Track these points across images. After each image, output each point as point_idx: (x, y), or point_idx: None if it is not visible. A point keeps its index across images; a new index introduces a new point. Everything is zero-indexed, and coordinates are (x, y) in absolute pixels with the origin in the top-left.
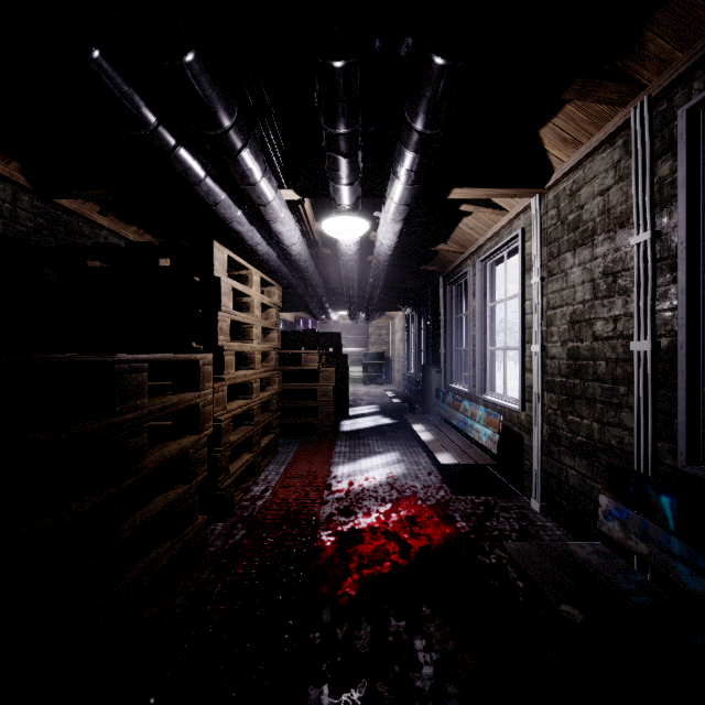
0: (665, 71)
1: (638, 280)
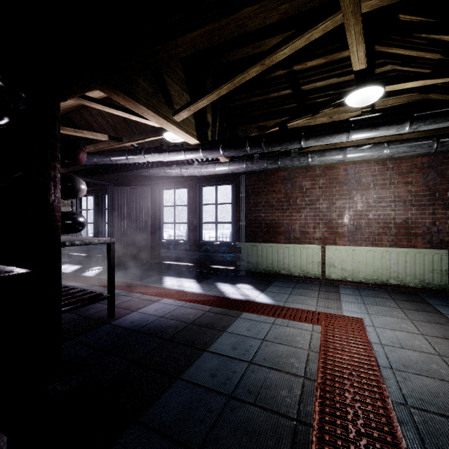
0: None
1: None
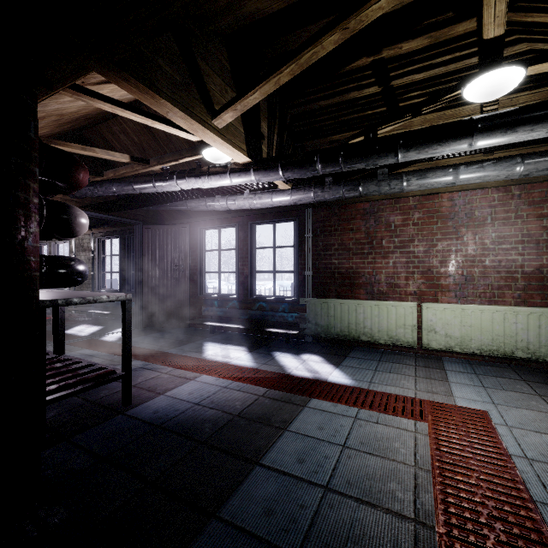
0: (95, 230)
1: (92, 262)
